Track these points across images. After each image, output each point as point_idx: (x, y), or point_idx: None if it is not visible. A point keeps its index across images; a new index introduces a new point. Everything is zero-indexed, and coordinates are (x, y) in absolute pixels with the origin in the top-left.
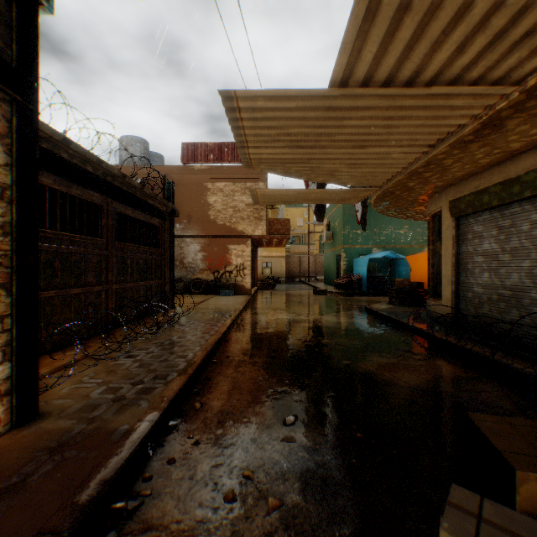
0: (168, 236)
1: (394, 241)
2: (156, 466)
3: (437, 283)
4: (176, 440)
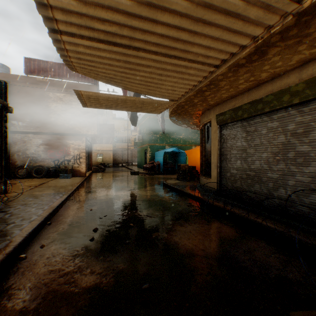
0: None
1: (177, 142)
2: None
3: (207, 167)
4: None
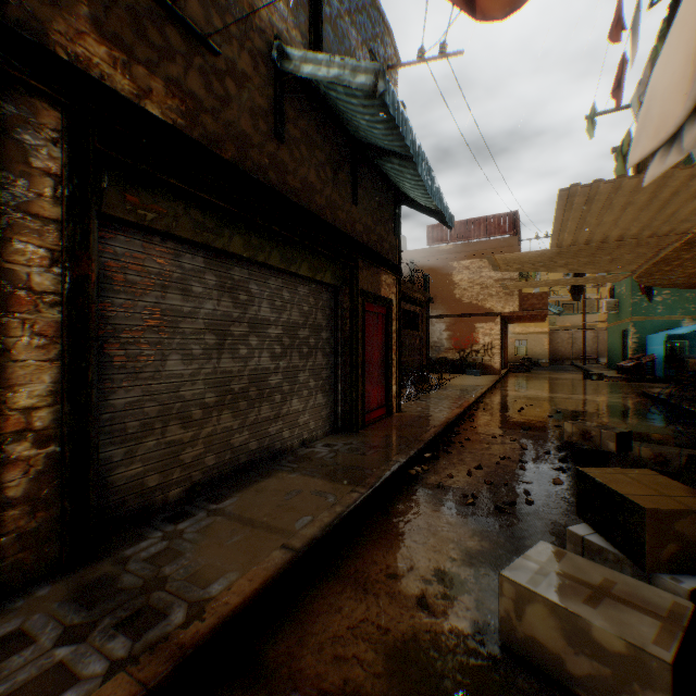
0: (425, 320)
1: None
2: (459, 430)
3: None
4: (464, 427)
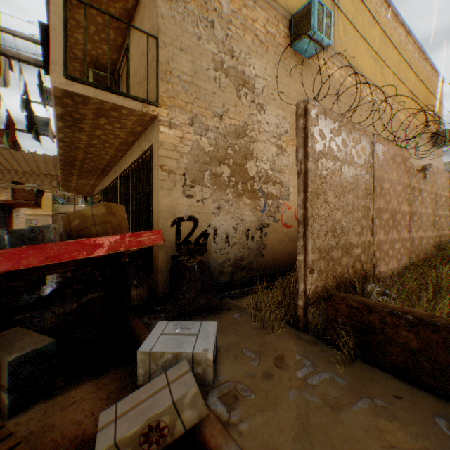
0: None
1: None
2: None
3: None
4: None
